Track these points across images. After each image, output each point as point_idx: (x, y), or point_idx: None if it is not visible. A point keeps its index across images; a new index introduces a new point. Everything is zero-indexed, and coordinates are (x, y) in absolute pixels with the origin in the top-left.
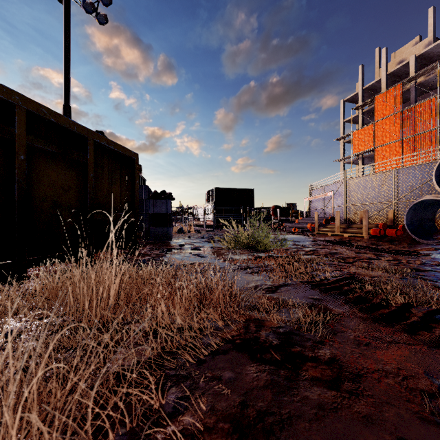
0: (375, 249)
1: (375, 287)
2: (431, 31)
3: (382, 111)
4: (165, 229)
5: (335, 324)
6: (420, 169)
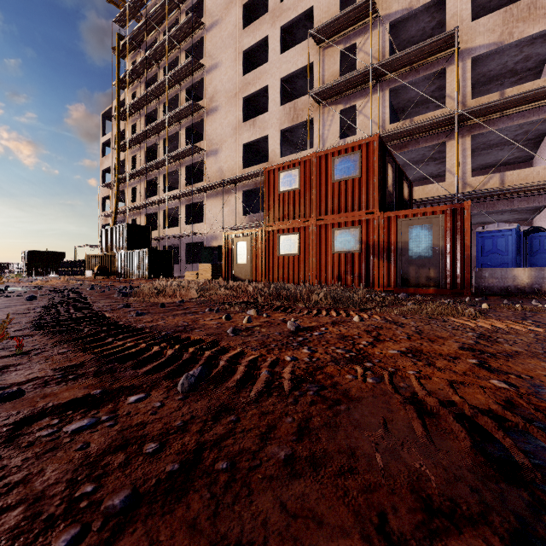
0: None
1: None
2: None
3: None
4: None
5: None
6: None
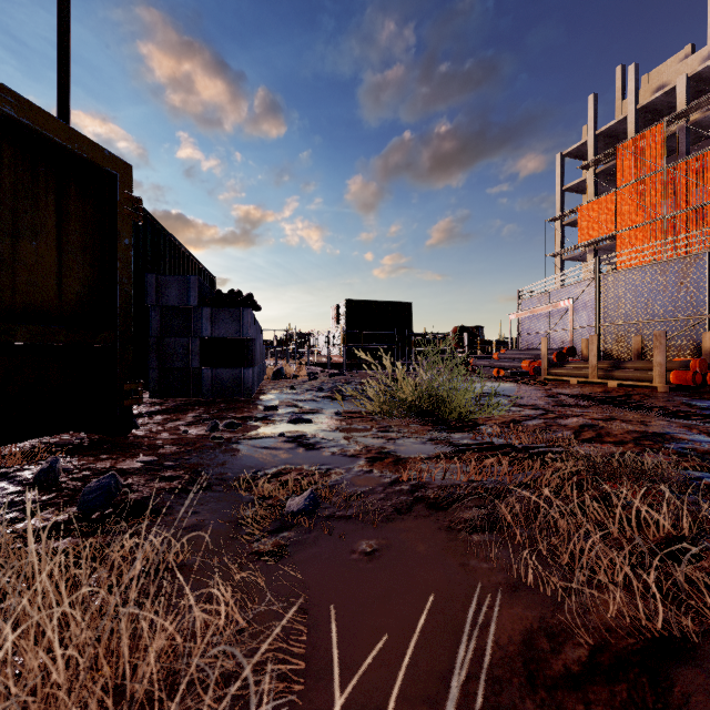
0: None
1: None
2: None
3: (630, 171)
4: (236, 373)
5: None
6: None
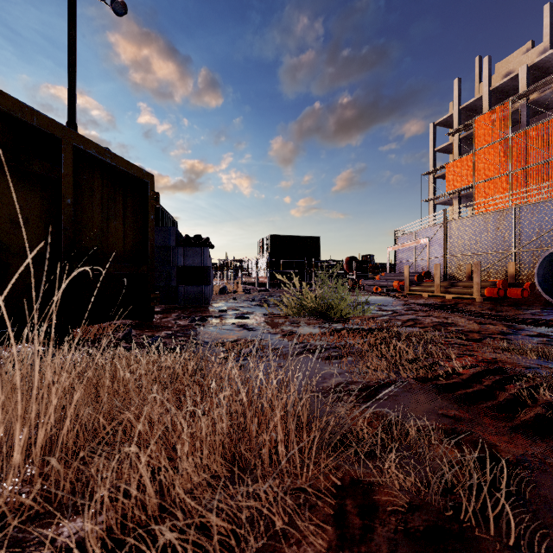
0: (500, 318)
1: (549, 390)
2: (547, 34)
3: (484, 137)
4: (200, 289)
5: (527, 497)
6: (552, 205)
